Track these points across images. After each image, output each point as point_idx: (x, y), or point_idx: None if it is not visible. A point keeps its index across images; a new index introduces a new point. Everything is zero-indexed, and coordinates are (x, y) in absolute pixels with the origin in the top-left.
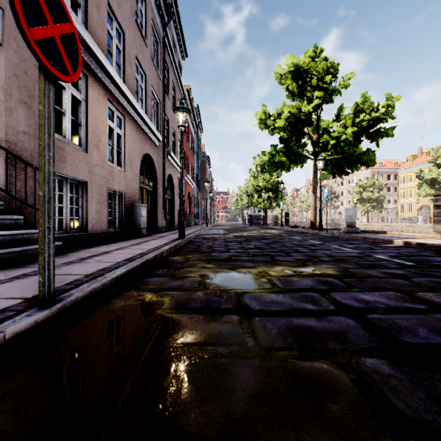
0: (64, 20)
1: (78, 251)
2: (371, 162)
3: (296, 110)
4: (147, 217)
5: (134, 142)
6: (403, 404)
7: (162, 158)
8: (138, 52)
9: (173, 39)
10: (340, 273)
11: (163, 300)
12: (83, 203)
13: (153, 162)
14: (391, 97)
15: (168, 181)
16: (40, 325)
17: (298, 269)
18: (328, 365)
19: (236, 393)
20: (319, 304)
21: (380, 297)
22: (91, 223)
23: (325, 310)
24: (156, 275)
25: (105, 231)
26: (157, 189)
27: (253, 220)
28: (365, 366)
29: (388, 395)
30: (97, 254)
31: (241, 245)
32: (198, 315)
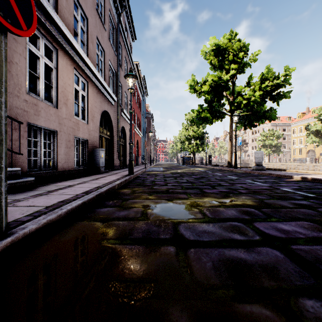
0: None
1: (48, 185)
2: (273, 117)
3: (217, 78)
4: (106, 158)
5: (95, 102)
6: None
7: (117, 114)
8: (98, 34)
9: (125, 26)
10: (258, 204)
11: (109, 229)
12: (54, 147)
13: (110, 117)
14: (288, 68)
15: (122, 131)
16: None
17: (222, 200)
18: (267, 309)
19: None
20: (245, 234)
21: (296, 227)
22: (60, 163)
23: (252, 240)
24: (107, 205)
25: (71, 169)
26: (113, 137)
27: (185, 161)
28: (306, 310)
29: None
30: (62, 188)
31: (176, 180)
32: (138, 246)
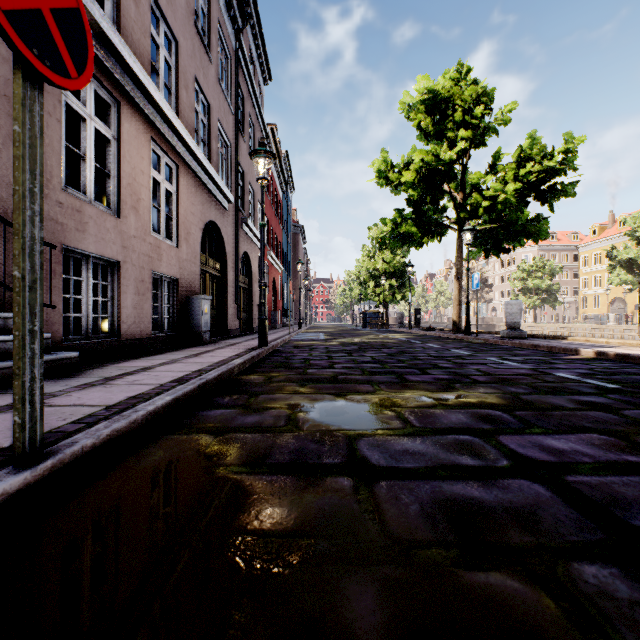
0: None
1: (104, 367)
2: (541, 234)
3: (432, 157)
4: (212, 315)
5: (191, 204)
6: None
7: (235, 228)
8: (198, 70)
9: (250, 53)
10: (508, 403)
11: (228, 448)
12: (114, 294)
13: (220, 234)
14: (572, 138)
15: (243, 262)
16: (12, 499)
17: (441, 396)
18: (516, 580)
19: None
20: (482, 457)
21: (579, 443)
22: (125, 324)
23: (494, 467)
24: (220, 405)
25: (147, 335)
26: (227, 274)
27: (367, 320)
28: (583, 581)
29: None
30: (131, 372)
31: (351, 357)
32: (284, 478)
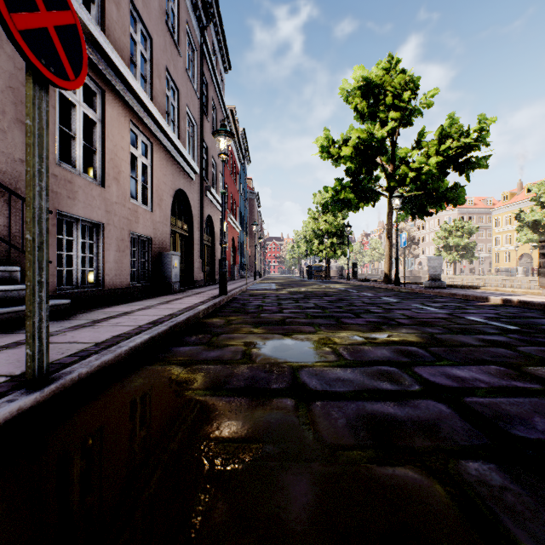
0: (62, 6)
1: (91, 312)
2: (459, 199)
3: (367, 135)
4: (181, 268)
5: (163, 175)
6: (526, 534)
7: (200, 195)
8: (169, 62)
9: (213, 47)
10: (425, 341)
11: (195, 376)
12: (99, 251)
13: (188, 200)
14: (485, 119)
15: (207, 224)
16: (26, 414)
17: (370, 335)
18: (416, 472)
19: (289, 515)
20: (399, 383)
21: (478, 373)
22: (108, 276)
23: (408, 391)
24: (188, 343)
25: (126, 285)
26: (193, 234)
27: (312, 272)
28: (467, 473)
29: (504, 520)
30: (114, 315)
31: (298, 304)
32: (239, 399)
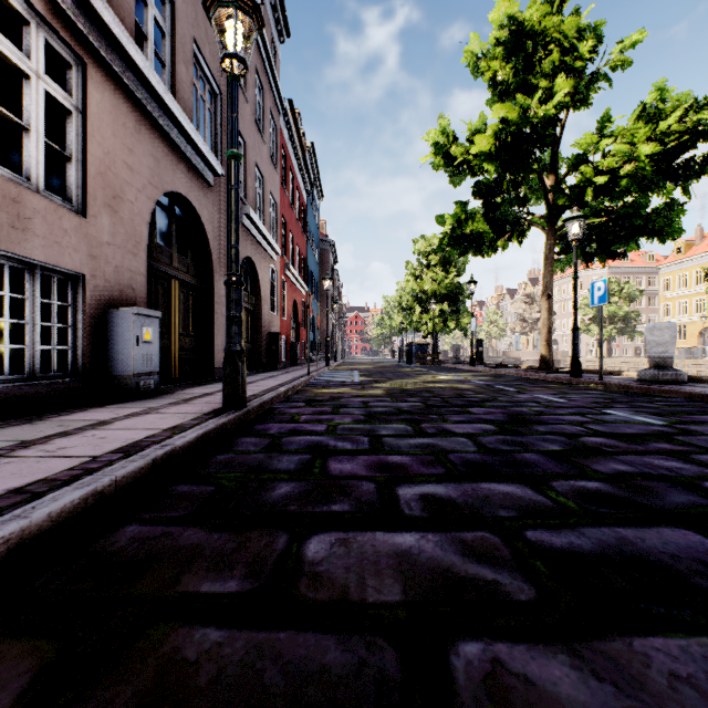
0: None
1: None
2: (671, 230)
3: (518, 115)
4: (186, 346)
5: (125, 148)
6: None
7: (227, 217)
8: None
9: None
10: None
11: None
12: None
13: (199, 221)
14: None
15: (247, 273)
16: None
17: None
18: None
19: None
20: None
21: None
22: None
23: None
24: None
25: None
26: (212, 284)
27: (414, 354)
28: None
29: None
30: None
31: (426, 440)
32: None
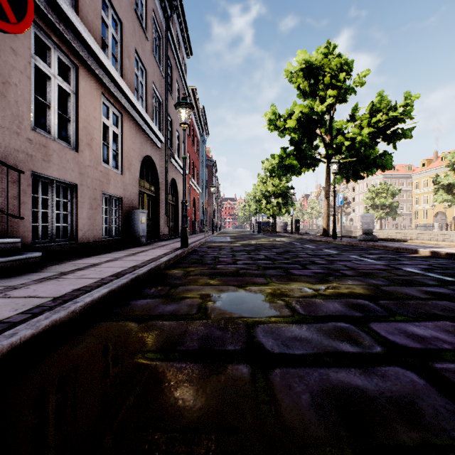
0: None
1: (62, 264)
2: (387, 165)
3: (308, 110)
4: (148, 224)
5: (132, 143)
6: None
7: (165, 161)
8: (138, 45)
9: (177, 35)
10: (372, 293)
11: (148, 335)
12: (73, 208)
13: (154, 165)
14: (410, 95)
15: (171, 186)
16: None
17: (319, 287)
18: None
19: None
20: (359, 344)
21: (436, 330)
22: (82, 231)
23: (371, 354)
24: (147, 295)
25: (98, 239)
26: (159, 194)
27: (261, 227)
28: None
29: None
30: (82, 267)
31: (250, 255)
32: (192, 365)
